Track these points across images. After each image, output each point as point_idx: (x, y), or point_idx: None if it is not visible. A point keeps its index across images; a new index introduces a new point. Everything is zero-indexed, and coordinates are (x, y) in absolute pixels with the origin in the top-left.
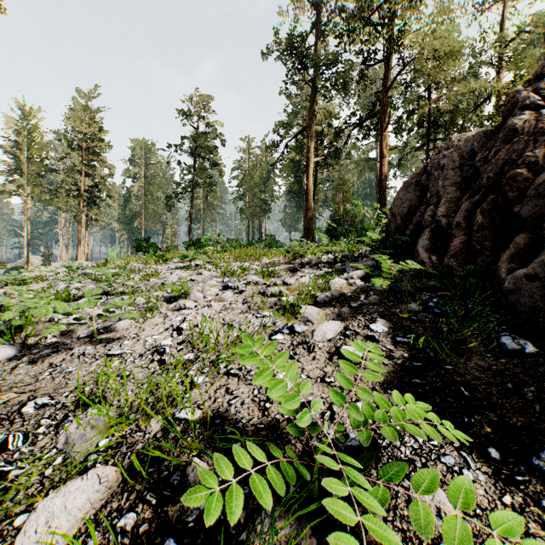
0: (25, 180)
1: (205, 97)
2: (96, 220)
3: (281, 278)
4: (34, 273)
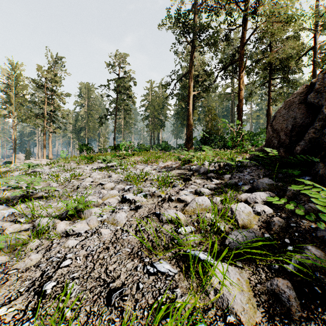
0: (13, 108)
1: (124, 55)
2: (55, 133)
3: (175, 189)
4: (7, 169)
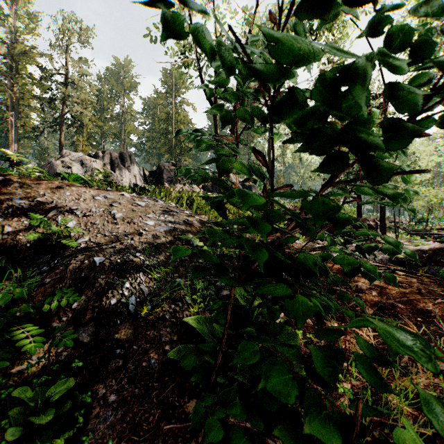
0: None
1: None
2: None
3: None
4: None
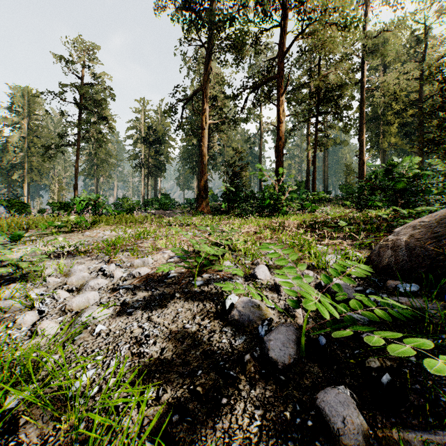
0: None
1: (93, 46)
2: None
3: None
4: None
